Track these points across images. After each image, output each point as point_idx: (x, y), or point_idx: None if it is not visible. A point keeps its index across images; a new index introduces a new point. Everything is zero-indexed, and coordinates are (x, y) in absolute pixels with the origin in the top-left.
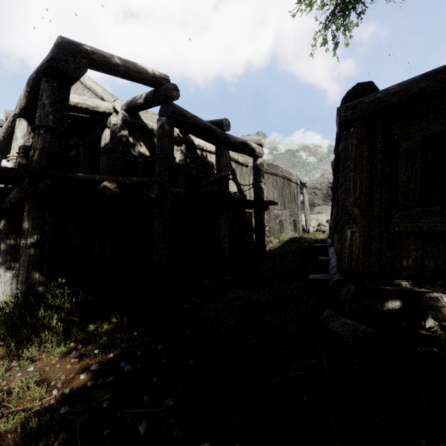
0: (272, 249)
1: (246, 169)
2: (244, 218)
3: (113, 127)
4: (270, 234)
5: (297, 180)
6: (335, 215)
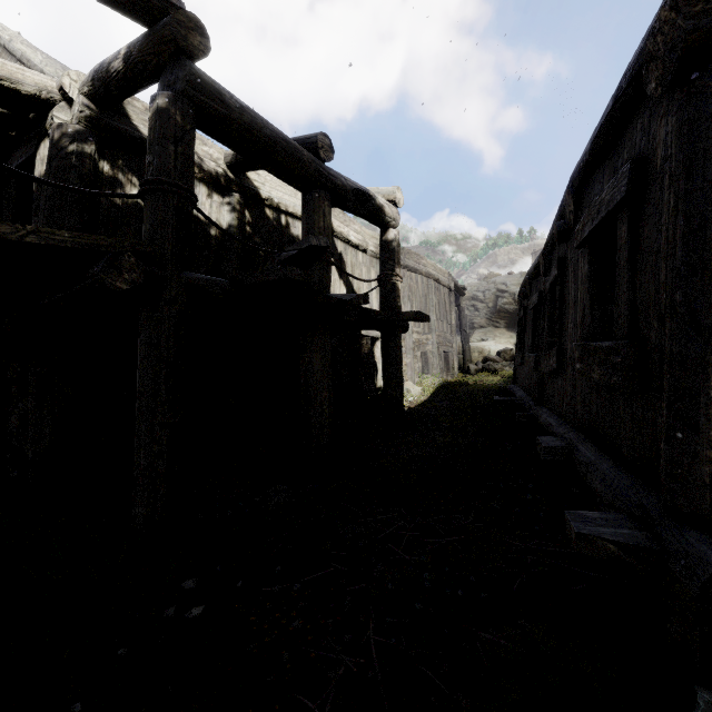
0: (413, 405)
1: (363, 256)
2: (360, 348)
3: (55, 132)
4: (407, 377)
5: (450, 283)
6: (587, 340)
